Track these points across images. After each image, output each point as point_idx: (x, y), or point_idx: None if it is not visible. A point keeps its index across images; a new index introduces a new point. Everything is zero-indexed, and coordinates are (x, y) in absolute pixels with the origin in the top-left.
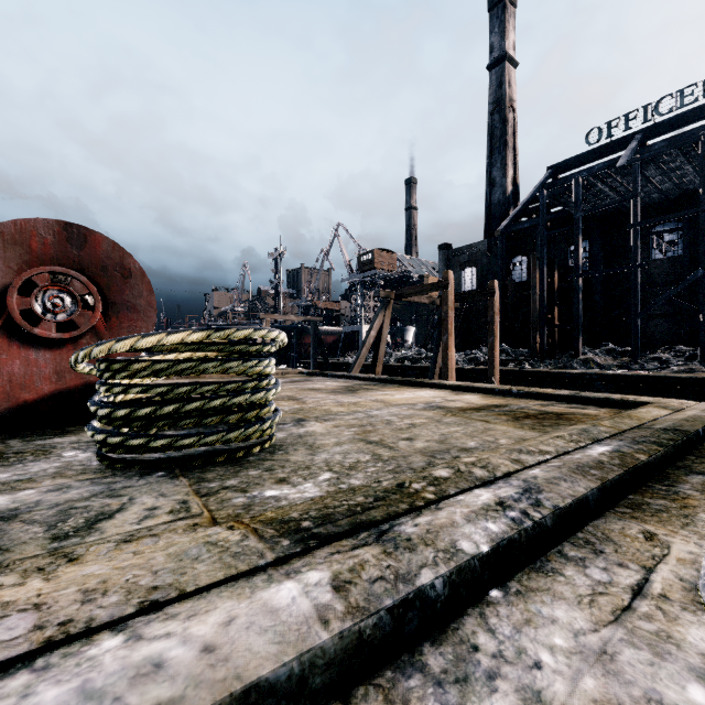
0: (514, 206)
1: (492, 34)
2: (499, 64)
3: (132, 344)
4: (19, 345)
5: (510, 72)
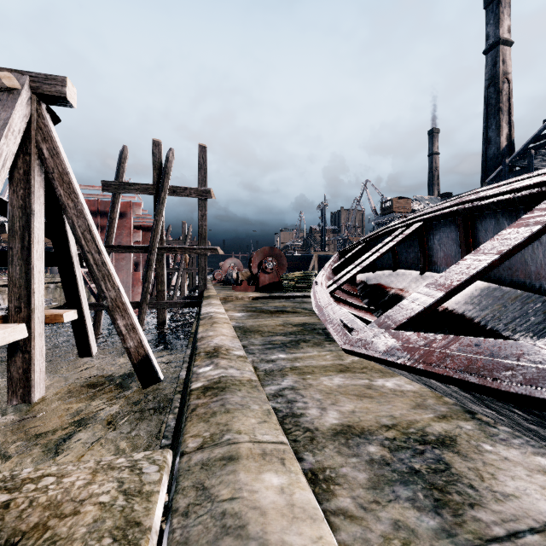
0: (509, 157)
1: (488, 26)
2: (494, 48)
3: (292, 274)
4: (263, 273)
5: (504, 51)
